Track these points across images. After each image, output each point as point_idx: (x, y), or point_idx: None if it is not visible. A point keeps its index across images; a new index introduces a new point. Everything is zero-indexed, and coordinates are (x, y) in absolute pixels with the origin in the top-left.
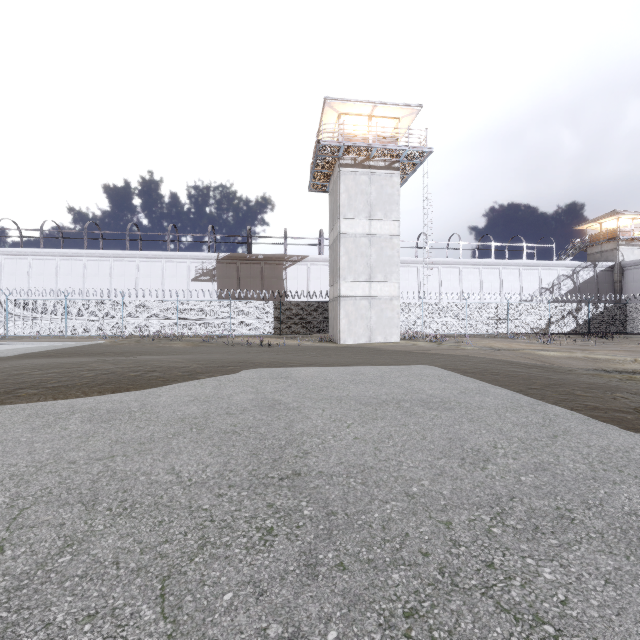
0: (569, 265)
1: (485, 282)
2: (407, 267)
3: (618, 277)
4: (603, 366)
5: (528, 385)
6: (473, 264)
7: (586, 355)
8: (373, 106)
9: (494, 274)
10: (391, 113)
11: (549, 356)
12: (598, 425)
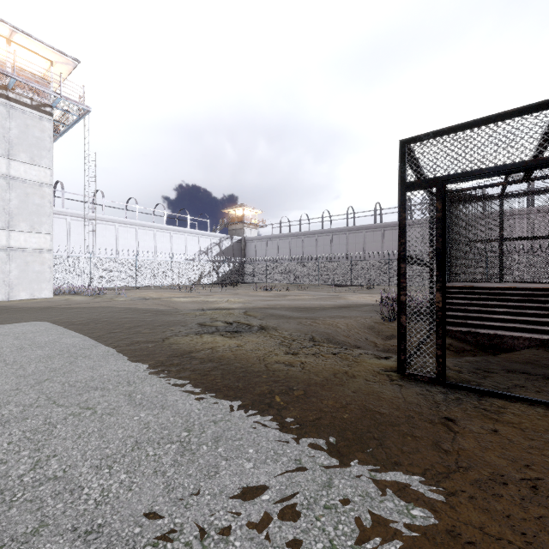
0: (218, 236)
1: (159, 243)
2: (81, 221)
3: (244, 247)
4: (206, 306)
5: (114, 330)
6: (149, 226)
7: (204, 299)
8: (11, 30)
9: (166, 237)
10: (40, 50)
11: (179, 302)
12: (112, 358)
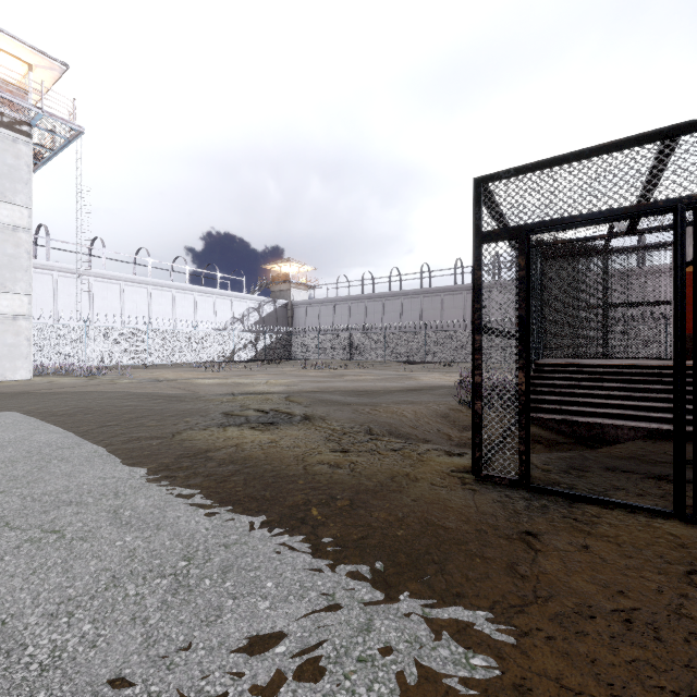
0: (256, 299)
1: (179, 307)
2: (72, 278)
3: (291, 313)
4: (237, 390)
5: (109, 422)
6: (165, 286)
7: (236, 380)
8: None
9: (189, 300)
10: (14, 49)
11: (203, 384)
12: (99, 461)
